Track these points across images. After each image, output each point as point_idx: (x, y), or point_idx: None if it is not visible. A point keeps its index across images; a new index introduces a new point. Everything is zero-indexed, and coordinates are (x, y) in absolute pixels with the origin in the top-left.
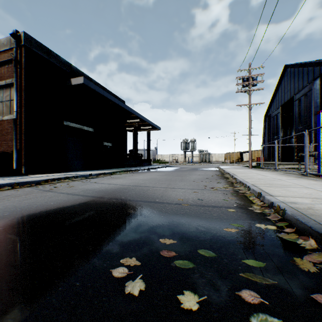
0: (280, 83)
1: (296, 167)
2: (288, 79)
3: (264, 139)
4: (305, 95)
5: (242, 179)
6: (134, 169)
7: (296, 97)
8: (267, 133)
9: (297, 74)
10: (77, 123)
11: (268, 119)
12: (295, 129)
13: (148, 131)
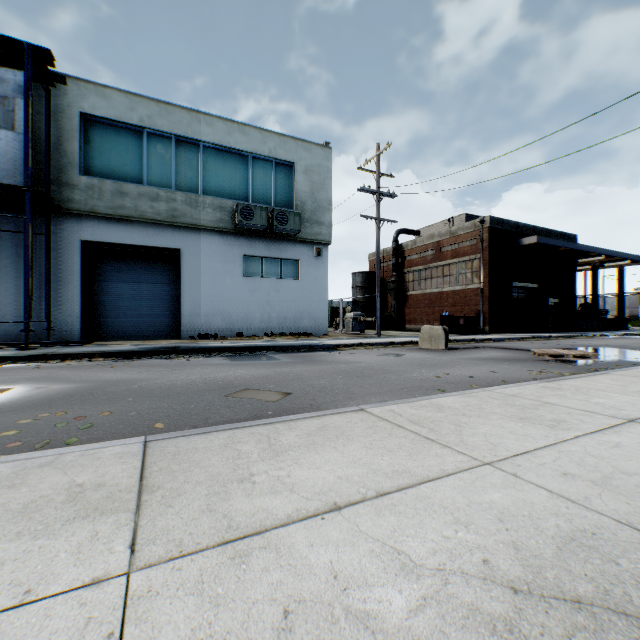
0: None
1: None
2: None
3: None
4: None
5: None
6: (598, 334)
7: None
8: None
9: None
10: (522, 282)
11: None
12: None
13: (618, 268)
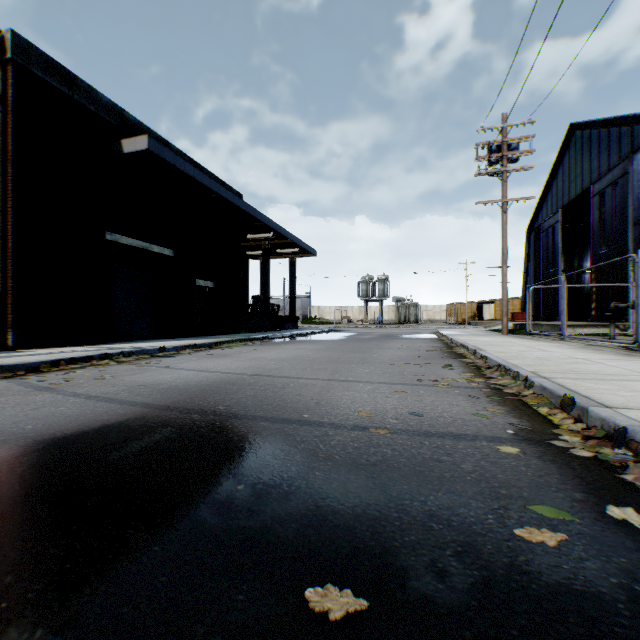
0: (560, 161)
1: (601, 332)
2: (577, 153)
3: (527, 275)
4: (614, 184)
5: (501, 359)
6: (261, 337)
7: (594, 190)
8: (533, 264)
9: (596, 142)
10: (137, 238)
11: (535, 235)
12: (592, 254)
13: (291, 258)
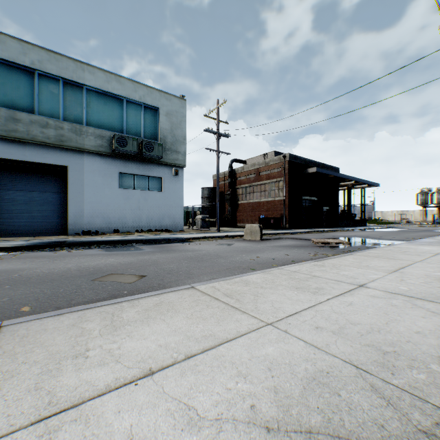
0: None
1: None
2: None
3: None
4: None
5: None
6: (351, 229)
7: None
8: None
9: None
10: (308, 196)
11: None
12: None
13: (362, 189)
